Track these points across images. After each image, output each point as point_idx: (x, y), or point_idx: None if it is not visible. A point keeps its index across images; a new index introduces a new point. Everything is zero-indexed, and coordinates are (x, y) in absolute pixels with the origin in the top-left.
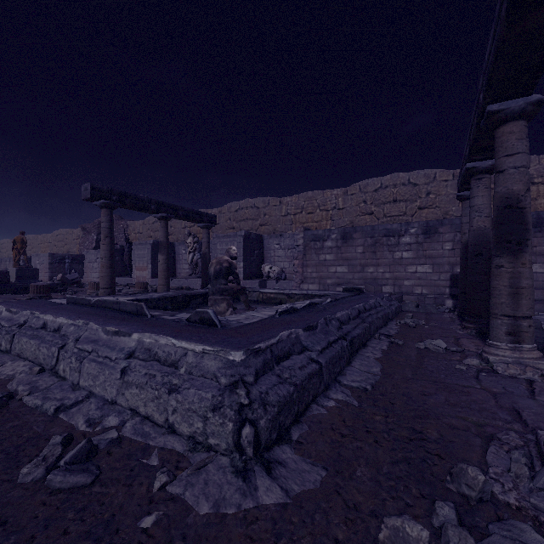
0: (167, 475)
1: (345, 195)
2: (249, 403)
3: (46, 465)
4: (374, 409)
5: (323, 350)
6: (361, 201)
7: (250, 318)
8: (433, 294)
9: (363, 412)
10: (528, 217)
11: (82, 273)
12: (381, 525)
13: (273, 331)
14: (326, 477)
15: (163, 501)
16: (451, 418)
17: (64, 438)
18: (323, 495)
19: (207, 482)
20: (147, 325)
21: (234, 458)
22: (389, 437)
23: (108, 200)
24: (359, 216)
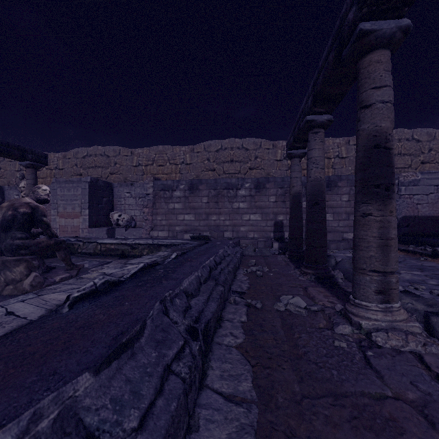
0: None
1: (192, 152)
2: None
3: None
4: None
5: (148, 411)
6: (205, 159)
7: None
8: (262, 238)
9: None
10: (394, 159)
11: None
12: None
13: None
14: None
15: None
16: None
17: None
18: None
19: None
20: None
21: None
22: None
23: None
24: (204, 171)
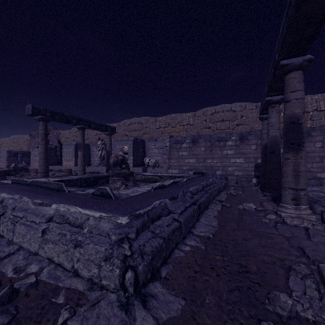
0: (69, 312)
1: (194, 116)
2: (131, 254)
3: None
4: (215, 251)
5: (182, 212)
6: (203, 120)
7: (135, 192)
8: (245, 175)
9: (208, 254)
10: (304, 129)
11: (29, 163)
12: None
13: (149, 201)
14: (185, 305)
15: None
16: (263, 255)
17: None
18: (183, 321)
19: (99, 316)
20: (63, 198)
21: (119, 295)
22: (226, 271)
23: (44, 115)
24: (202, 129)
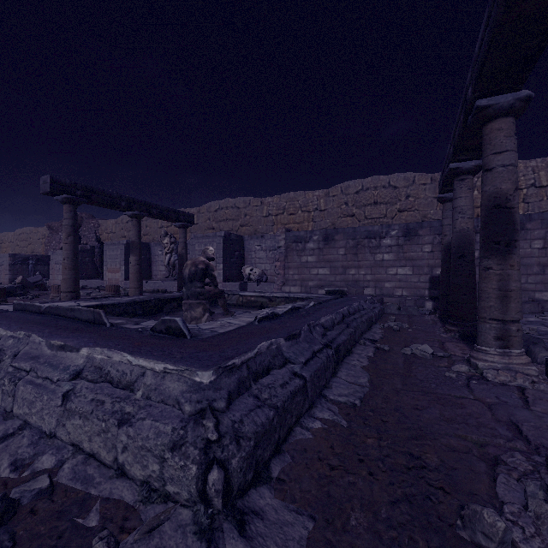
0: (106, 544)
1: (327, 196)
2: (218, 438)
3: None
4: (365, 429)
5: (307, 362)
6: (343, 203)
7: (226, 326)
8: (413, 296)
9: (353, 434)
10: (516, 217)
11: (47, 275)
12: None
13: (250, 342)
14: (314, 530)
15: None
16: (450, 438)
17: None
18: None
19: None
20: (102, 337)
21: (197, 511)
22: (385, 466)
23: (71, 194)
24: (341, 218)
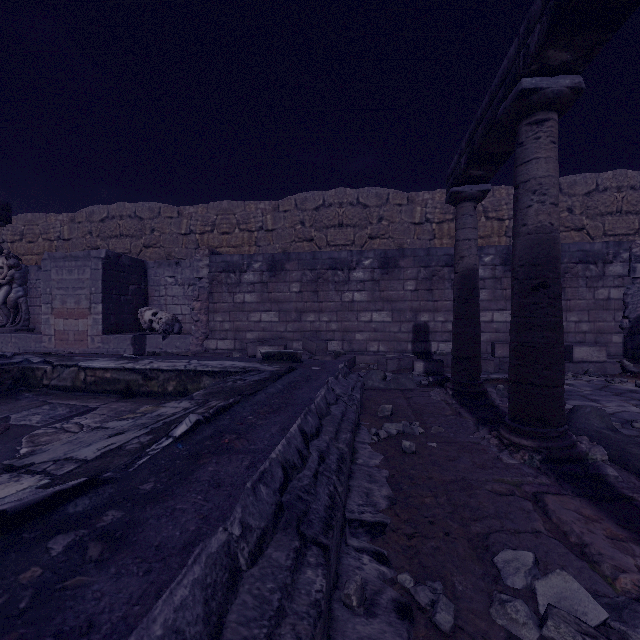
0: None
1: (276, 211)
2: None
3: None
4: None
5: None
6: (298, 222)
7: None
8: (393, 352)
9: None
10: None
11: None
12: None
13: None
14: None
15: None
16: None
17: None
18: None
19: None
20: None
21: None
22: None
23: None
24: (296, 242)
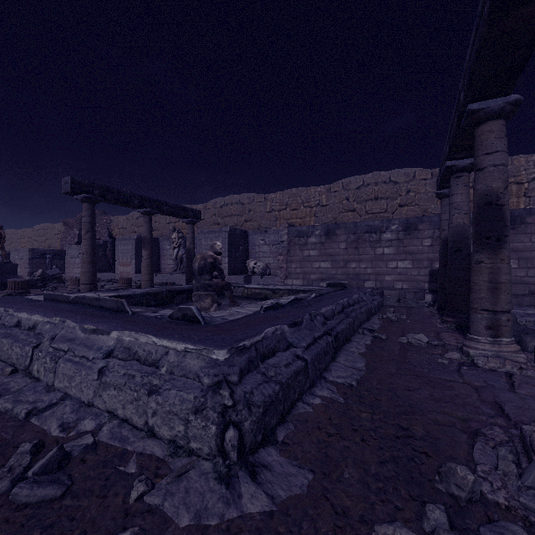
0: (145, 484)
1: (328, 192)
2: (233, 404)
3: (12, 477)
4: (360, 406)
5: (308, 346)
6: (344, 199)
7: (234, 314)
8: (413, 289)
9: (349, 409)
10: (506, 214)
11: (63, 268)
12: (371, 532)
13: (258, 328)
14: (313, 480)
15: (140, 513)
16: (436, 414)
17: (33, 445)
18: (310, 501)
19: (188, 490)
20: (127, 323)
21: (217, 463)
22: (376, 435)
23: (89, 194)
24: (342, 213)
